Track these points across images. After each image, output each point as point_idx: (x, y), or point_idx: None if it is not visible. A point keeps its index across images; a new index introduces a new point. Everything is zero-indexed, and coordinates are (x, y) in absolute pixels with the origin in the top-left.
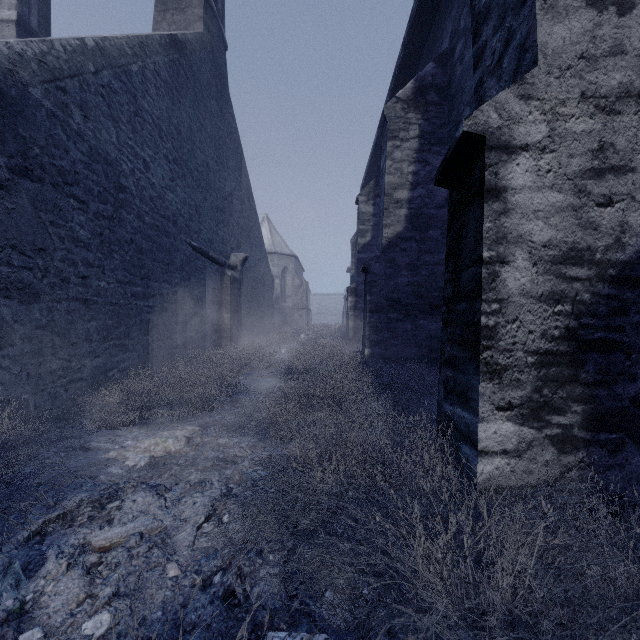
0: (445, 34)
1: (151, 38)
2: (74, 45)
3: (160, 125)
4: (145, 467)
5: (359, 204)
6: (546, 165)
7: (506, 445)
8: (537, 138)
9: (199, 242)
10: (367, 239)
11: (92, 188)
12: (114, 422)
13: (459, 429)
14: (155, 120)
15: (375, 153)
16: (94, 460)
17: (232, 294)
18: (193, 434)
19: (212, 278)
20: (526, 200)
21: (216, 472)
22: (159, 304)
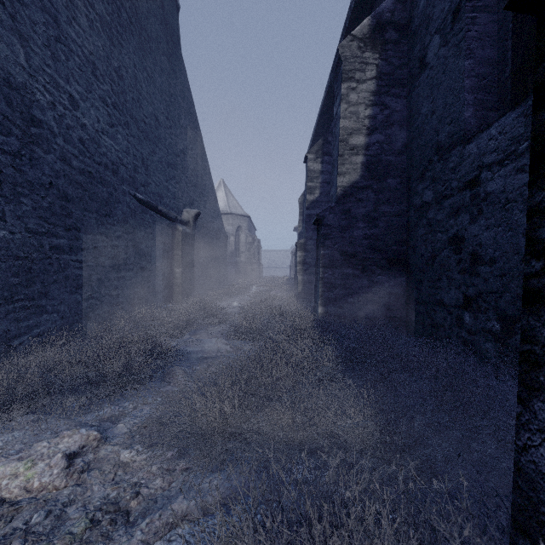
0: None
1: None
2: None
3: (94, 62)
4: None
5: (308, 162)
6: None
7: None
8: None
9: (146, 195)
10: (315, 196)
11: None
12: None
13: None
14: (87, 55)
15: (322, 115)
16: None
17: (183, 249)
18: (84, 446)
19: (162, 233)
20: None
21: None
22: (93, 258)
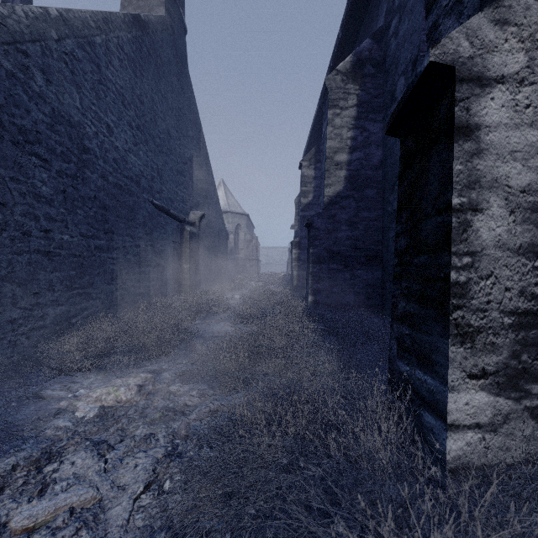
0: (380, 13)
1: (115, 15)
2: (36, 12)
3: (123, 94)
4: (93, 419)
5: (302, 168)
6: (525, 99)
7: (479, 418)
8: (514, 69)
9: (161, 201)
10: (309, 199)
11: (55, 148)
12: (73, 368)
13: (419, 393)
14: (118, 89)
15: (316, 124)
16: (44, 411)
17: (191, 247)
18: (145, 382)
19: (173, 233)
20: (502, 139)
21: (163, 425)
22: (122, 256)
